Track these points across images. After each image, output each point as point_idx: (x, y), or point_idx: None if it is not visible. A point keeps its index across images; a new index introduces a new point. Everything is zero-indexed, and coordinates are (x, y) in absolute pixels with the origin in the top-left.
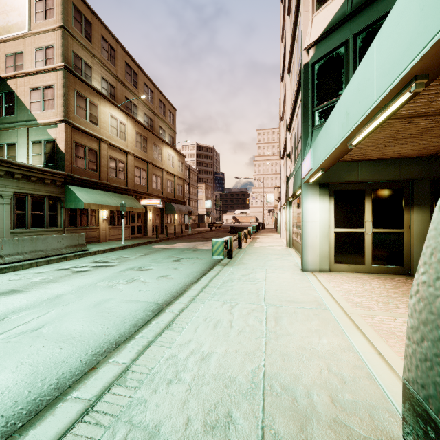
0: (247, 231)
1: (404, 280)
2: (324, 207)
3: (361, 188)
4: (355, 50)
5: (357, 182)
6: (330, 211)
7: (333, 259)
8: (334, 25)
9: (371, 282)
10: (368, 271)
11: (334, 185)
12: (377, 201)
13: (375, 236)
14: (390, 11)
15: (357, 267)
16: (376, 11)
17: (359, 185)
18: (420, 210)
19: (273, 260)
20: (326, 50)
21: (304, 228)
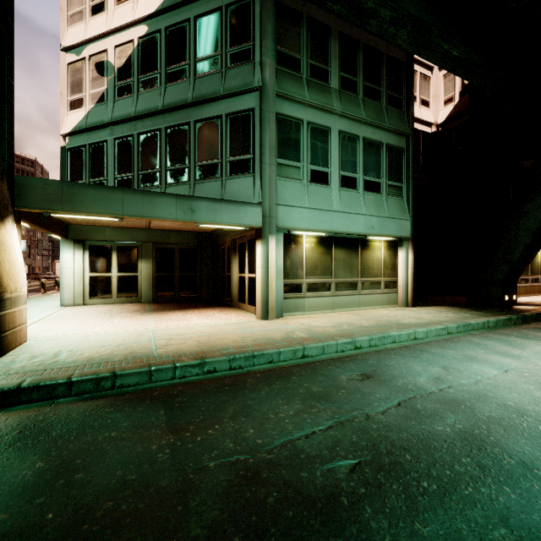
0: (45, 280)
1: (130, 305)
2: (79, 258)
3: (110, 245)
4: (89, 154)
5: (106, 241)
6: (86, 260)
7: (88, 296)
8: (77, 130)
9: (102, 307)
10: (114, 303)
11: (89, 241)
12: (121, 254)
13: (120, 278)
14: (104, 140)
15: (107, 300)
16: (98, 136)
17: (109, 243)
18: (146, 261)
19: (47, 303)
20: (75, 144)
21: (61, 273)
